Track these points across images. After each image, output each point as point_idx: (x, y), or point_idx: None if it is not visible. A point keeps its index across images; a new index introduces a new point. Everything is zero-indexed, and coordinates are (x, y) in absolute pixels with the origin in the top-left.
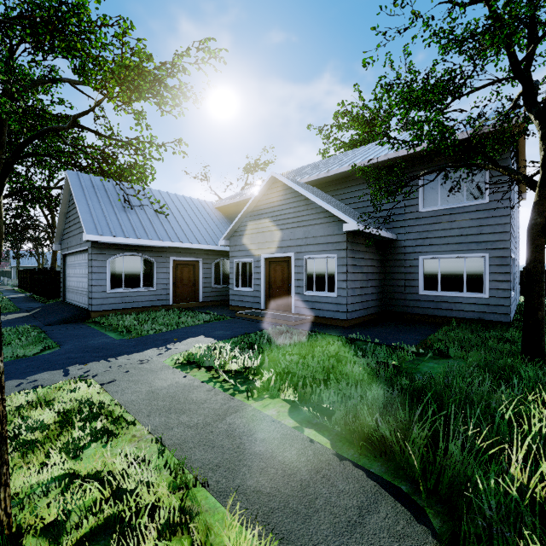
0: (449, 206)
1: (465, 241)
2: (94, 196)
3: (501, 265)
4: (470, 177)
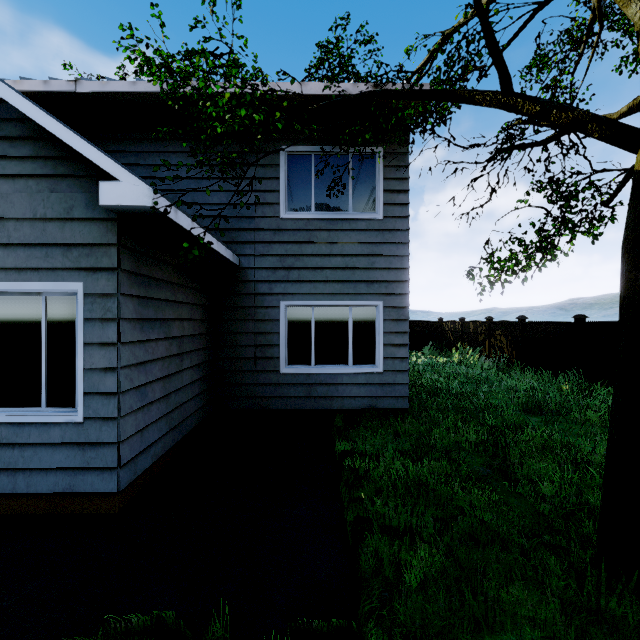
0: (328, 214)
1: (352, 279)
2: None
3: (398, 321)
4: (358, 172)
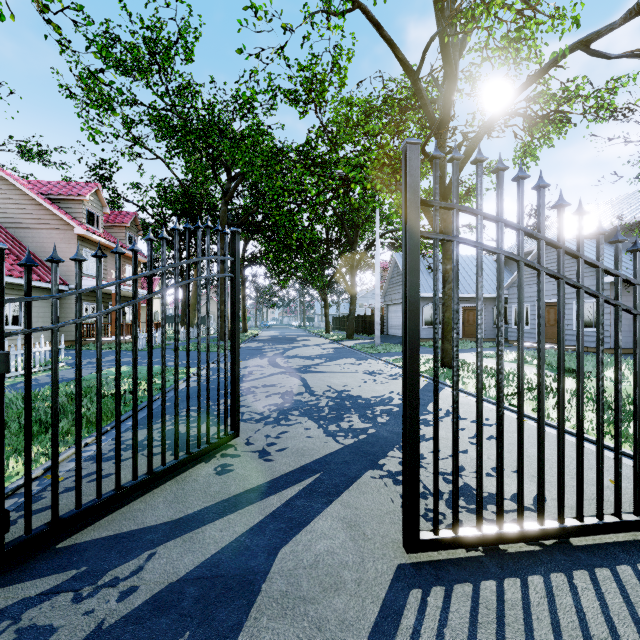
0: None
1: None
2: None
3: None
4: None
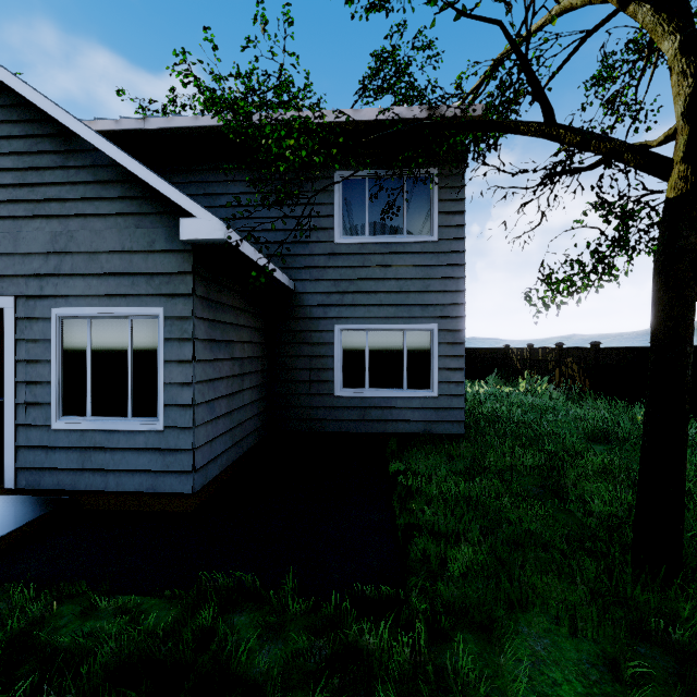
0: (382, 238)
1: (406, 303)
2: None
3: (454, 344)
4: (412, 194)
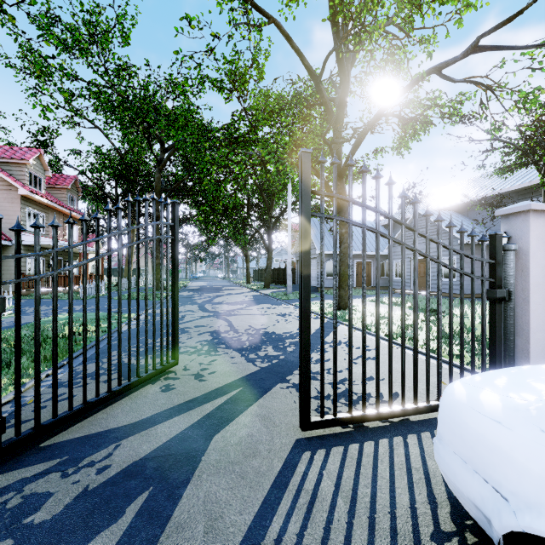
0: None
1: None
2: (316, 230)
3: None
4: None
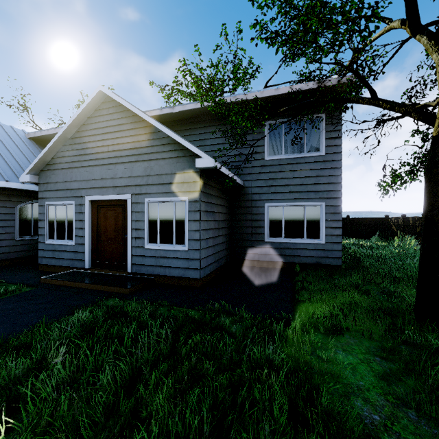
0: (291, 155)
1: (305, 190)
2: None
3: (334, 213)
4: (309, 129)
